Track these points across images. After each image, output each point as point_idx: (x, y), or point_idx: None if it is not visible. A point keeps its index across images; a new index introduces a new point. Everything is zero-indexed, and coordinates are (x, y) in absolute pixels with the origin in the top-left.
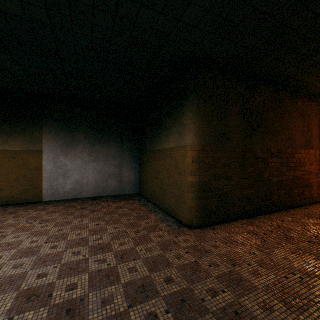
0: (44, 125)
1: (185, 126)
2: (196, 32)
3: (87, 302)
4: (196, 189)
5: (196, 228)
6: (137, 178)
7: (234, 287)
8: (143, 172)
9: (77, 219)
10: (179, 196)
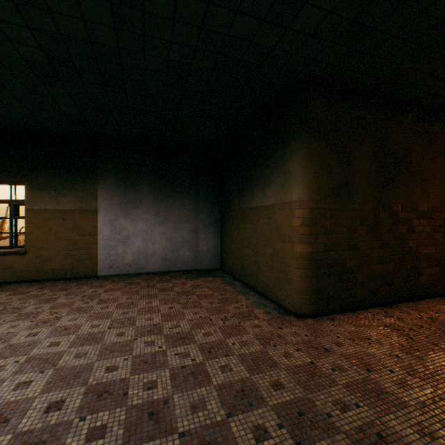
0: (99, 176)
1: (290, 175)
2: (310, 42)
3: (172, 405)
4: (307, 262)
5: (306, 317)
6: (218, 247)
7: (372, 400)
8: (227, 238)
9: (144, 299)
10: (282, 272)
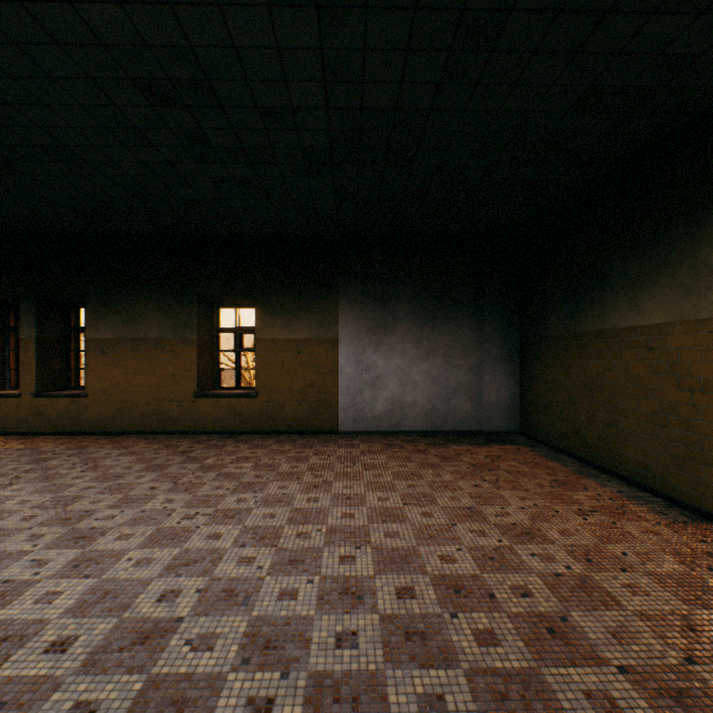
0: (340, 292)
1: (710, 271)
2: None
3: (575, 625)
4: None
5: None
6: (514, 397)
7: None
8: (536, 383)
9: (426, 470)
10: (685, 444)
